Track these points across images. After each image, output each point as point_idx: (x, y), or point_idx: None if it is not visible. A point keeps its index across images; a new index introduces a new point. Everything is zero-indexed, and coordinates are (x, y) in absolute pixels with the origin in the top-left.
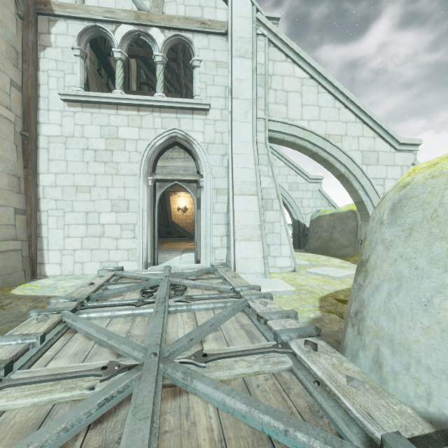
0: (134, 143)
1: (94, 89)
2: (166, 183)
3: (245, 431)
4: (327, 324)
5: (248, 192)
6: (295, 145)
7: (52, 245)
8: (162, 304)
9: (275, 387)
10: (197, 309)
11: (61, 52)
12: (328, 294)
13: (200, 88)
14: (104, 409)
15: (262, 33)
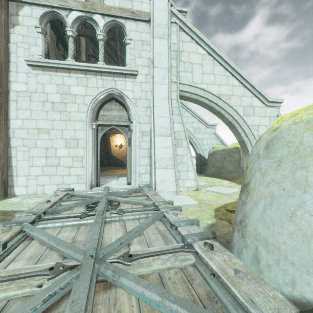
0: (82, 98)
1: (54, 58)
2: (106, 127)
3: None
4: (220, 228)
5: (164, 134)
6: (198, 101)
7: (20, 172)
8: (100, 216)
9: (182, 279)
10: (126, 219)
11: (26, 29)
12: (221, 206)
13: (130, 59)
14: (48, 303)
15: (175, 22)
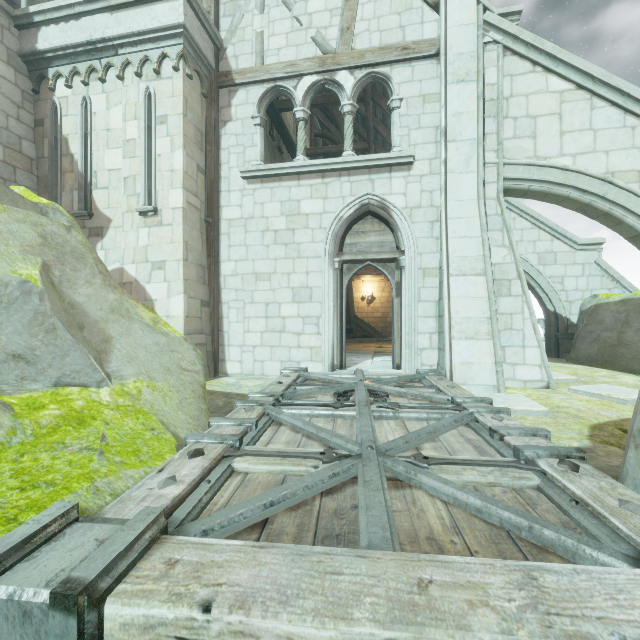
0: (317, 218)
1: (267, 157)
2: (355, 264)
3: (480, 526)
4: (601, 457)
5: (470, 272)
6: (549, 195)
7: (233, 340)
8: (364, 407)
9: (516, 500)
10: (406, 417)
11: (241, 124)
12: (607, 422)
13: (401, 136)
14: (334, 482)
15: (493, 40)
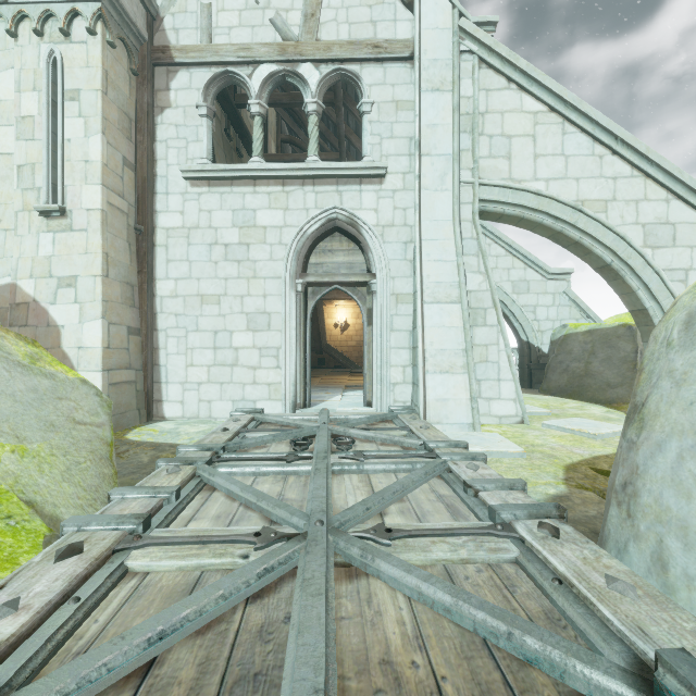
0: (277, 232)
1: (221, 158)
2: (322, 287)
3: (450, 630)
4: (578, 505)
5: (445, 299)
6: (524, 221)
7: (172, 376)
8: (322, 461)
9: (492, 582)
10: (371, 470)
11: (182, 113)
12: (581, 460)
13: (372, 144)
14: (264, 581)
15: (469, 50)
